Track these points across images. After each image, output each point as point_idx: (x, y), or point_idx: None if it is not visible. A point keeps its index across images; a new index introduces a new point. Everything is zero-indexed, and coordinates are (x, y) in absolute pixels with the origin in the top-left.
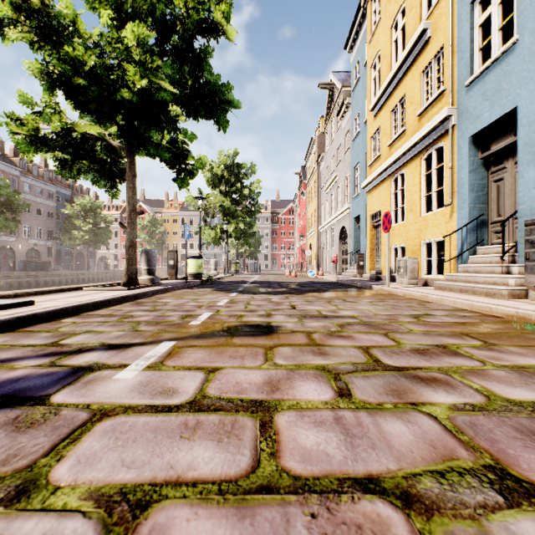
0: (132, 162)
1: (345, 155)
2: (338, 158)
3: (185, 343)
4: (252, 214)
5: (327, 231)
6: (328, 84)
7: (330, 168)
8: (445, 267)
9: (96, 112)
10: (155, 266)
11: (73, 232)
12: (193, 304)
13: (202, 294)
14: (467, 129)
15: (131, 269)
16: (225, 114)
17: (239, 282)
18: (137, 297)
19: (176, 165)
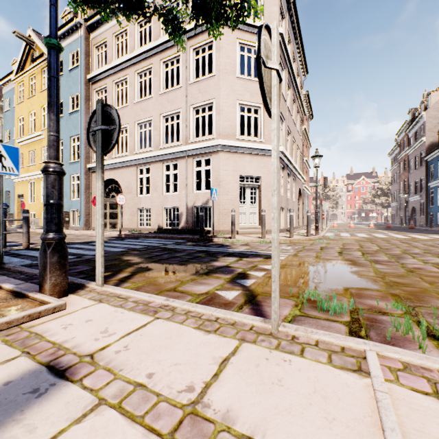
0: None
1: None
2: None
3: None
4: None
5: None
6: None
7: None
8: None
9: None
10: None
11: None
12: None
13: None
14: None
15: None
16: None
17: None
18: None
19: None
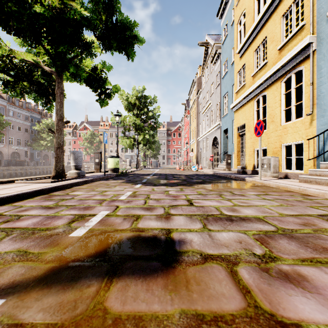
0: (60, 82)
1: (217, 89)
2: (212, 91)
3: (14, 309)
4: (154, 129)
5: (203, 140)
6: (205, 42)
7: (206, 98)
8: (305, 163)
9: (20, 32)
10: (80, 163)
11: (41, 141)
12: (97, 198)
13: (112, 186)
14: None
15: (59, 165)
16: (132, 45)
17: (145, 174)
18: (54, 189)
19: (97, 89)
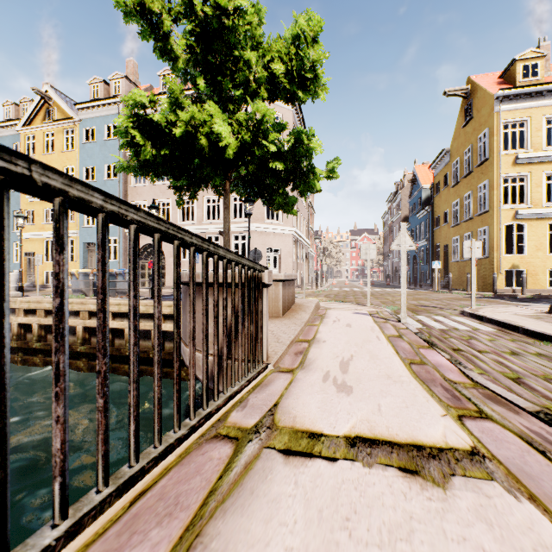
0: None
1: None
2: None
3: None
4: None
5: None
6: None
7: None
8: None
9: None
10: None
11: None
12: None
13: None
14: (83, 240)
15: None
16: None
17: None
18: None
19: None
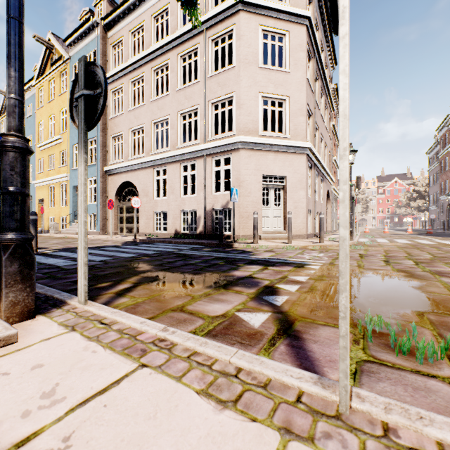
0: None
1: None
2: None
3: None
4: None
5: None
6: (5, 92)
7: None
8: (67, 226)
9: None
10: None
11: None
12: None
13: None
14: (72, 183)
15: None
16: None
17: None
18: None
19: None
